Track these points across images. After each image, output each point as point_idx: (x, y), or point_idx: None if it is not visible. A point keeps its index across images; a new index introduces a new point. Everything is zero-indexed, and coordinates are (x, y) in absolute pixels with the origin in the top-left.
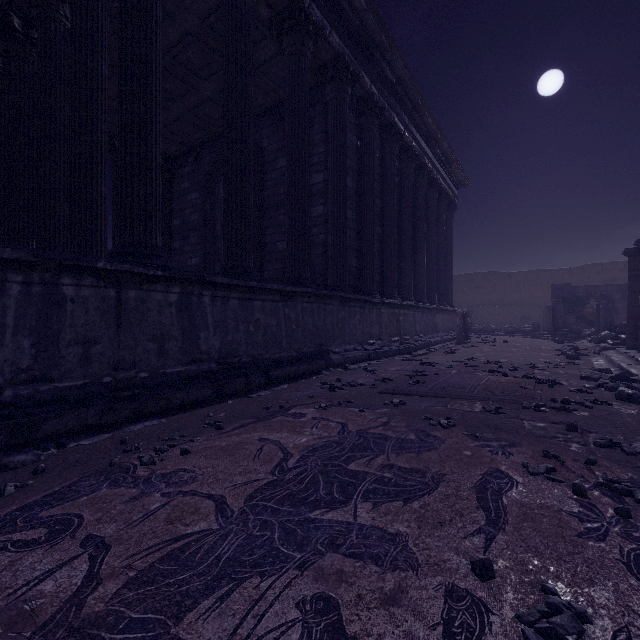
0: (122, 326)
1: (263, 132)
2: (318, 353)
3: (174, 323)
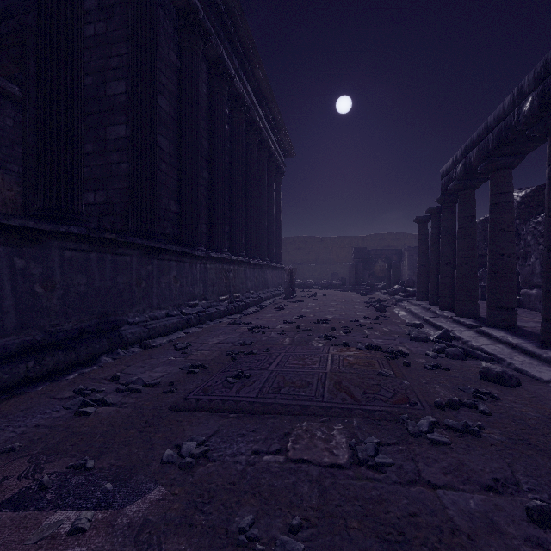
0: None
1: None
2: (98, 328)
3: None
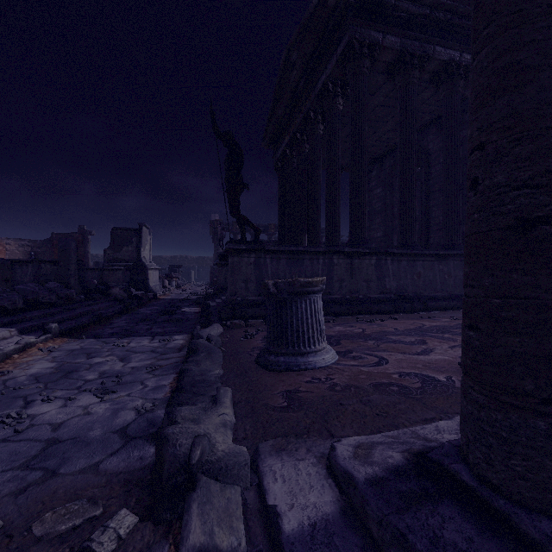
0: (353, 275)
1: (429, 138)
2: None
3: (373, 274)
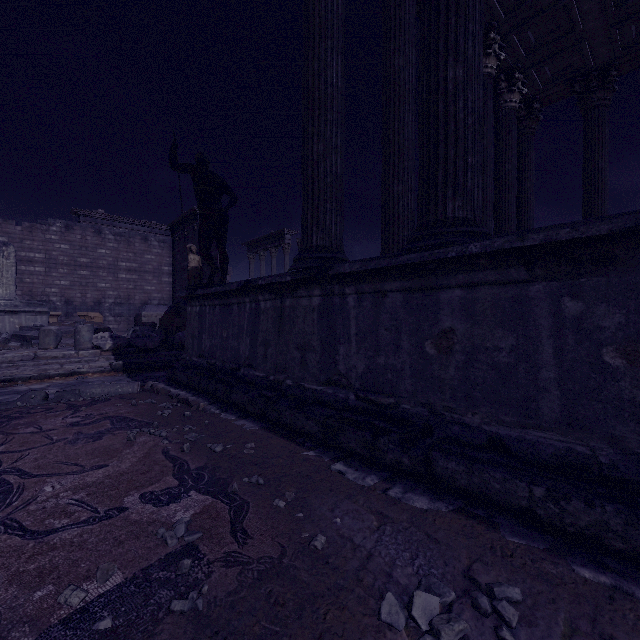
0: (281, 333)
1: None
2: None
3: (315, 332)
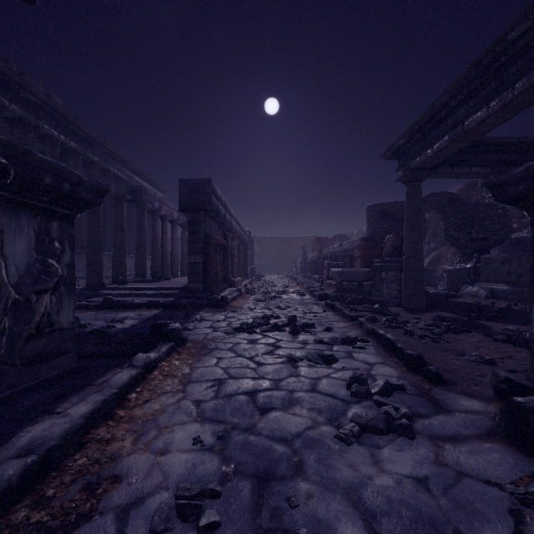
0: None
1: None
2: None
3: None
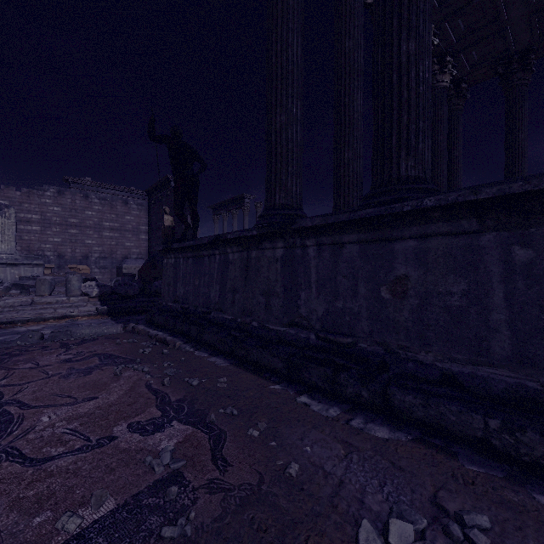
0: (247, 281)
1: None
2: None
3: (279, 279)
